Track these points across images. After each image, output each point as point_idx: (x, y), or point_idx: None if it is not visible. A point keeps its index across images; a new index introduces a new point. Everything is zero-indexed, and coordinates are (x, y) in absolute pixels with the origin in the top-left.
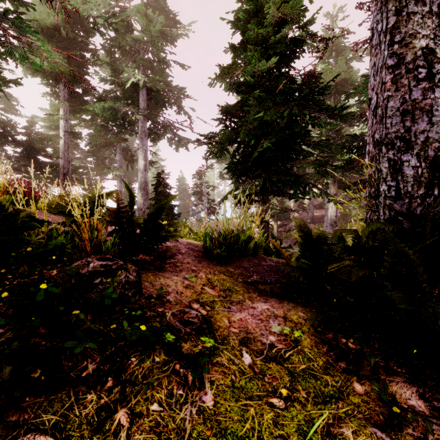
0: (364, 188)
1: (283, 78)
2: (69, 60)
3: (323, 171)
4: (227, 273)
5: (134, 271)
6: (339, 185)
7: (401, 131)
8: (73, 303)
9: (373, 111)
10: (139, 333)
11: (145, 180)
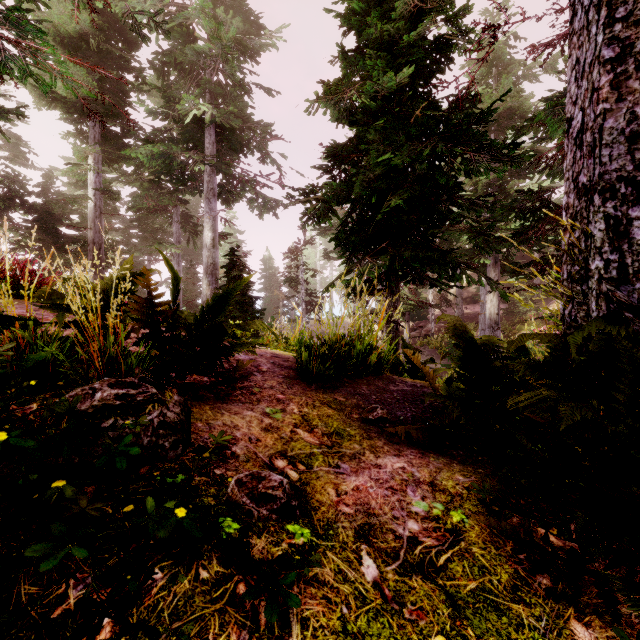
0: (544, 271)
1: (421, 100)
2: (102, 85)
3: (484, 243)
4: (335, 404)
5: (177, 405)
6: (502, 268)
7: (628, 168)
8: (62, 464)
9: (576, 139)
10: (173, 524)
11: (213, 261)
